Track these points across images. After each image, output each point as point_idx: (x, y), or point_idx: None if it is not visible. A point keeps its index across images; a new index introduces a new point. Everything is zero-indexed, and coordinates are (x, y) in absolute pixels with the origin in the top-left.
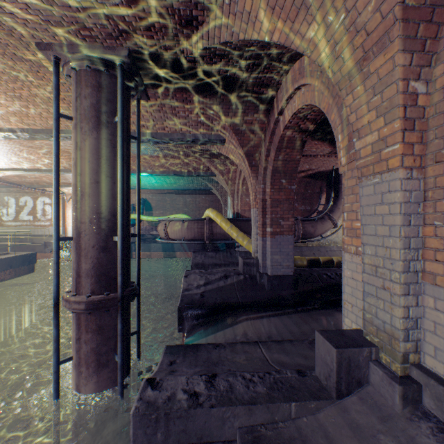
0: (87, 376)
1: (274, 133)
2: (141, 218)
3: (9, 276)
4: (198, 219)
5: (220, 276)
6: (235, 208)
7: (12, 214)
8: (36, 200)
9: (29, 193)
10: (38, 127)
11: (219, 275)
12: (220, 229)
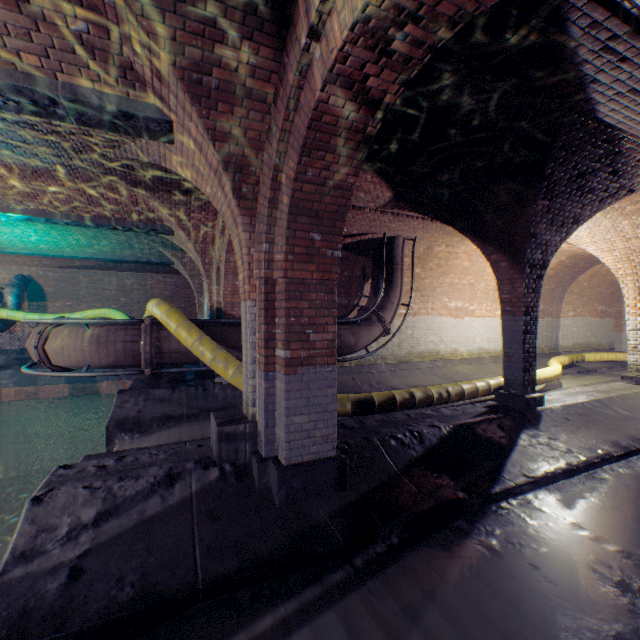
0: None
1: (296, 104)
2: (10, 316)
3: None
4: (126, 322)
5: (155, 480)
6: (214, 299)
7: None
8: None
9: None
10: None
11: (151, 479)
12: (178, 342)
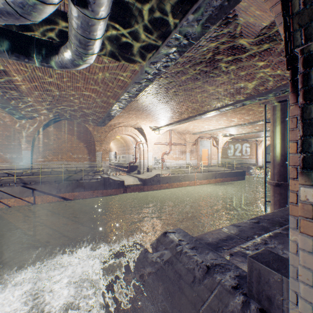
0: (275, 208)
1: None
2: None
3: (235, 179)
4: None
5: None
6: None
7: (232, 152)
8: (242, 145)
9: (239, 142)
10: (253, 121)
11: None
12: None
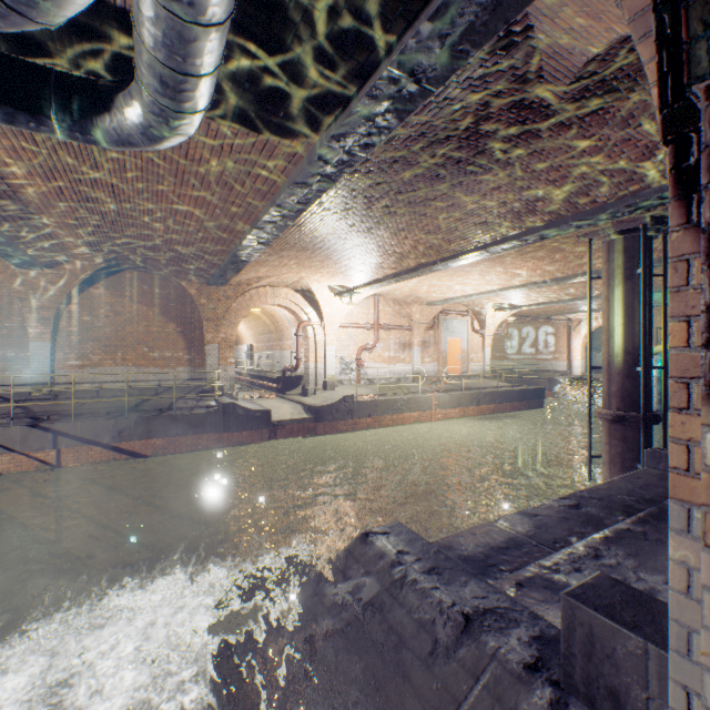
0: (612, 472)
1: None
2: None
3: (522, 407)
4: None
5: None
6: None
7: (514, 346)
8: (537, 331)
9: (530, 323)
10: (563, 275)
11: None
12: None
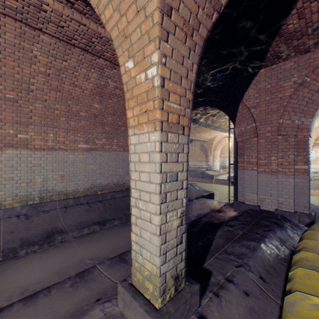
0: None
1: None
2: None
3: None
4: None
5: None
6: None
7: None
8: None
9: None
10: None
11: None
12: None
